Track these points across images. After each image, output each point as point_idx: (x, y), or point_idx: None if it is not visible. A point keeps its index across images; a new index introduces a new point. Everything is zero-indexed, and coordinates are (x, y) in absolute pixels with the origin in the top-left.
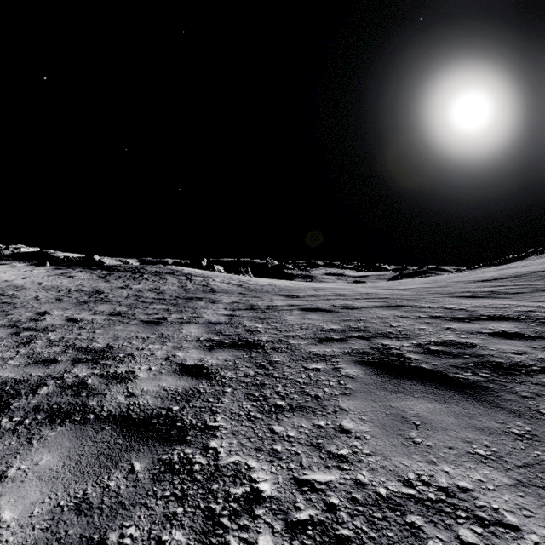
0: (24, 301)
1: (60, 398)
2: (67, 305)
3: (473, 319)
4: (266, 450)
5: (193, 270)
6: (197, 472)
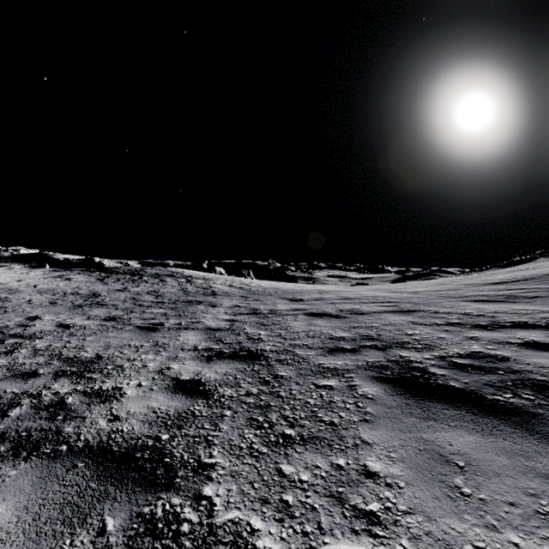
0: (16, 305)
1: (31, 423)
2: (61, 309)
3: (497, 327)
4: (274, 501)
5: (194, 272)
6: (186, 535)
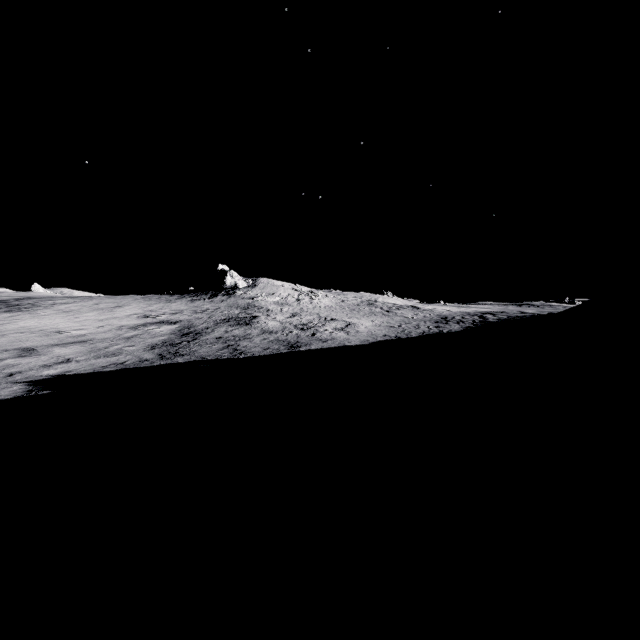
0: None
1: None
2: None
3: None
4: None
5: (562, 304)
6: None
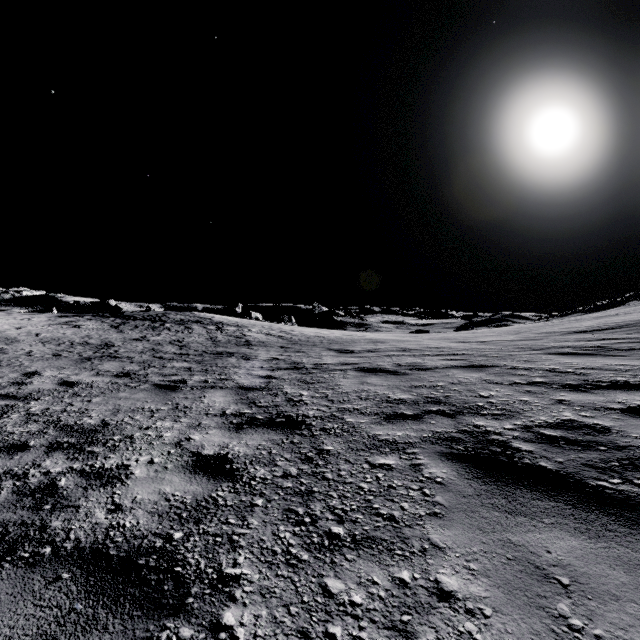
0: (12, 358)
1: (10, 514)
2: (65, 362)
3: (591, 387)
4: (317, 635)
5: (226, 318)
6: None
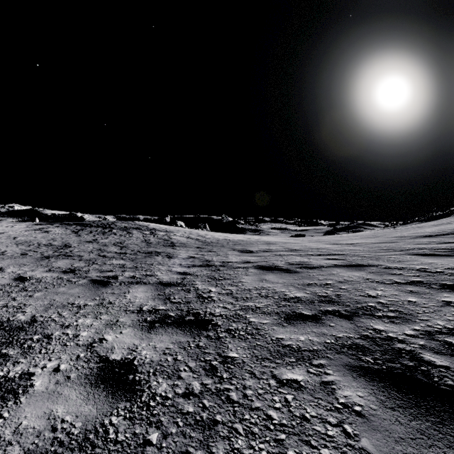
0: None
1: None
2: (28, 260)
3: None
4: None
5: (158, 225)
6: None
